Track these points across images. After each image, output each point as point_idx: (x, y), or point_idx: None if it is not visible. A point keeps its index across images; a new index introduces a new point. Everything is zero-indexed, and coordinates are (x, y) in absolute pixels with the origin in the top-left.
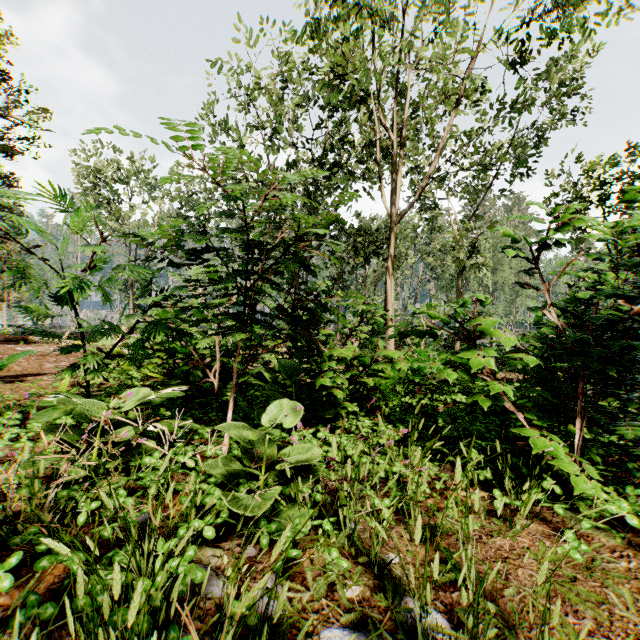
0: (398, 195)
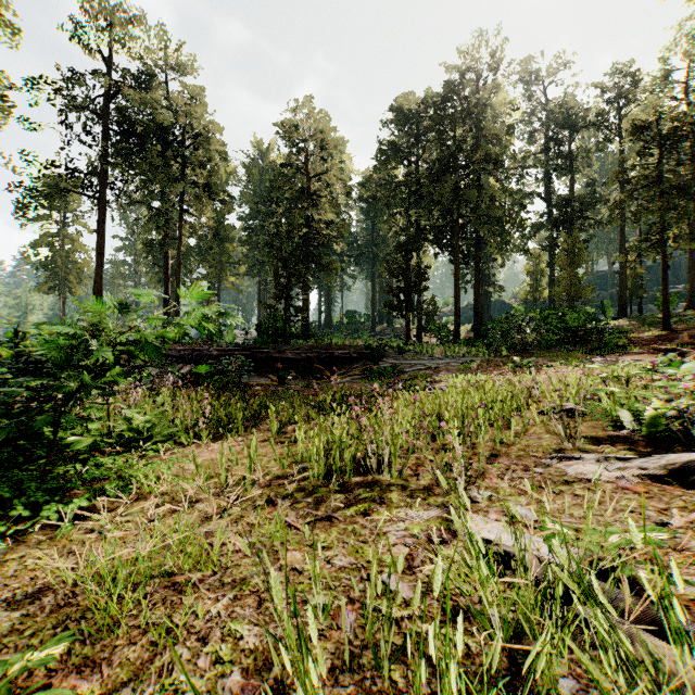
0: None
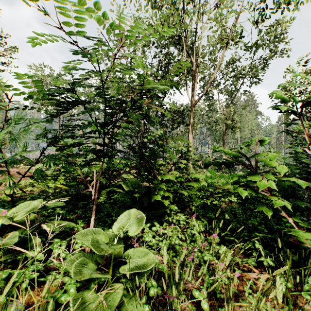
0: (194, 91)
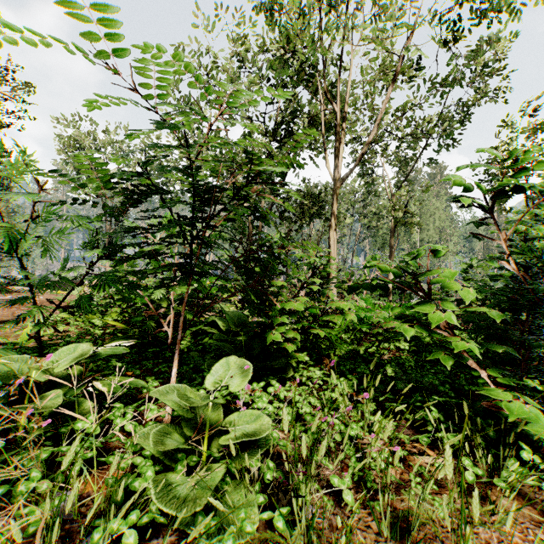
0: (340, 161)
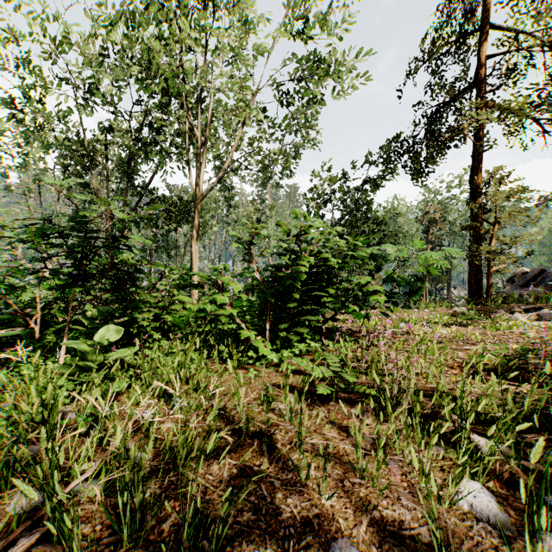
0: (202, 178)
